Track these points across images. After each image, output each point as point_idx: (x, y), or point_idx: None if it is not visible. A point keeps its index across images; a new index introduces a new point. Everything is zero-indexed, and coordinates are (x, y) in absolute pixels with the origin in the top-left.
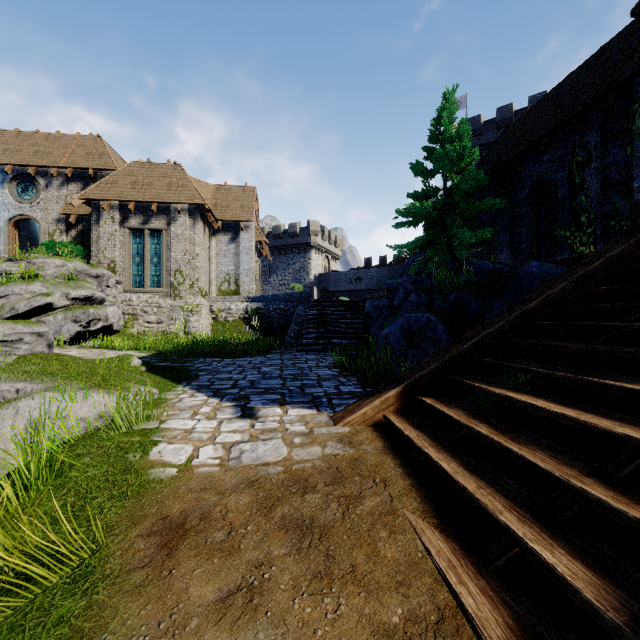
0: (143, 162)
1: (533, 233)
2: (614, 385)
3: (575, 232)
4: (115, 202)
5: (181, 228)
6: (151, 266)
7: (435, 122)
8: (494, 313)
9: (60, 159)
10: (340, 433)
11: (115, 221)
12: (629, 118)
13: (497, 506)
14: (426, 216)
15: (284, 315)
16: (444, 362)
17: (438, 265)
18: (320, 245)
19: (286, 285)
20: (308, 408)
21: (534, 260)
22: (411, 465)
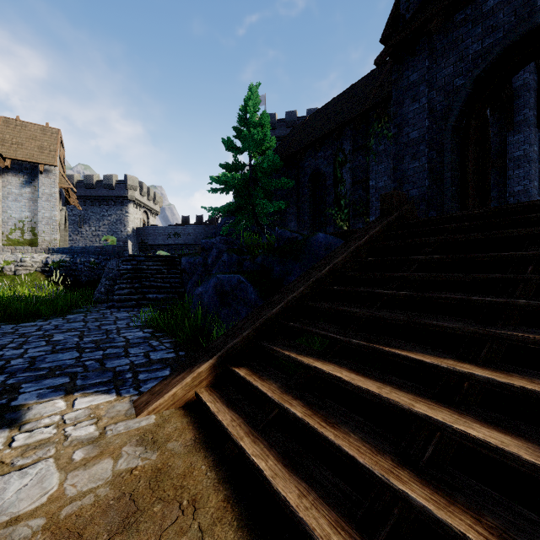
0: None
1: (312, 209)
2: (401, 355)
3: (338, 211)
4: None
5: None
6: None
7: (243, 108)
8: (293, 276)
9: None
10: (142, 428)
11: None
12: (367, 138)
13: (324, 527)
14: (236, 185)
15: (94, 268)
16: (256, 328)
17: (245, 228)
18: (138, 200)
19: (100, 236)
20: (105, 393)
21: (312, 229)
22: (225, 463)
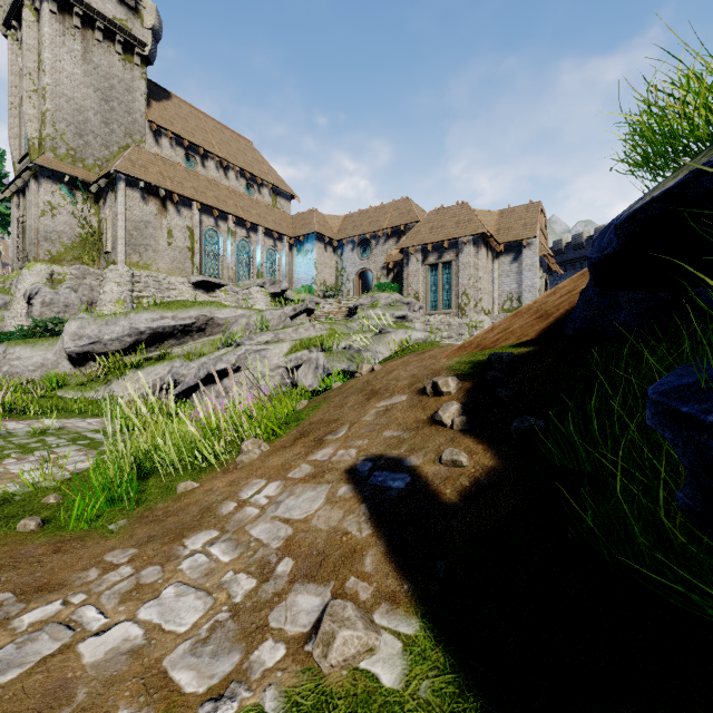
0: (438, 209)
1: None
2: None
3: None
4: (418, 247)
5: (466, 257)
6: (443, 292)
7: None
8: None
9: (383, 223)
10: None
11: (418, 261)
12: None
13: None
14: None
15: None
16: None
17: None
18: None
19: None
20: None
21: None
22: None
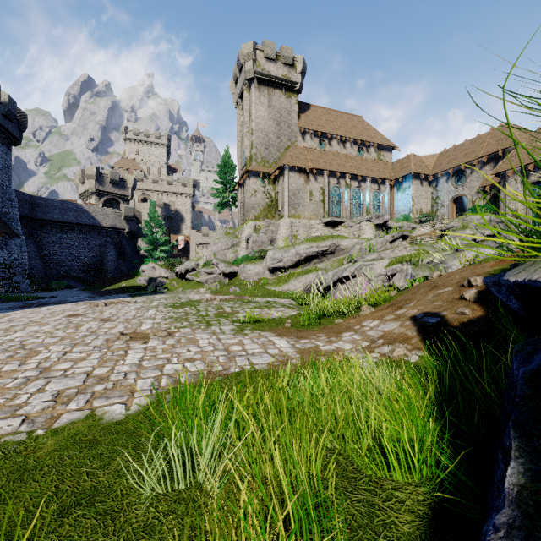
0: None
1: None
2: None
3: None
4: (517, 168)
5: None
6: None
7: None
8: None
9: (479, 153)
10: None
11: (517, 182)
12: None
13: None
14: None
15: None
16: None
17: None
18: None
19: None
20: None
21: None
22: None
